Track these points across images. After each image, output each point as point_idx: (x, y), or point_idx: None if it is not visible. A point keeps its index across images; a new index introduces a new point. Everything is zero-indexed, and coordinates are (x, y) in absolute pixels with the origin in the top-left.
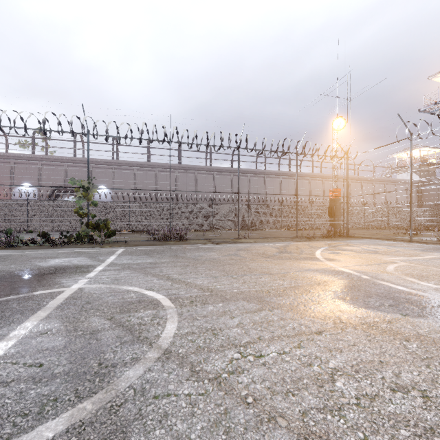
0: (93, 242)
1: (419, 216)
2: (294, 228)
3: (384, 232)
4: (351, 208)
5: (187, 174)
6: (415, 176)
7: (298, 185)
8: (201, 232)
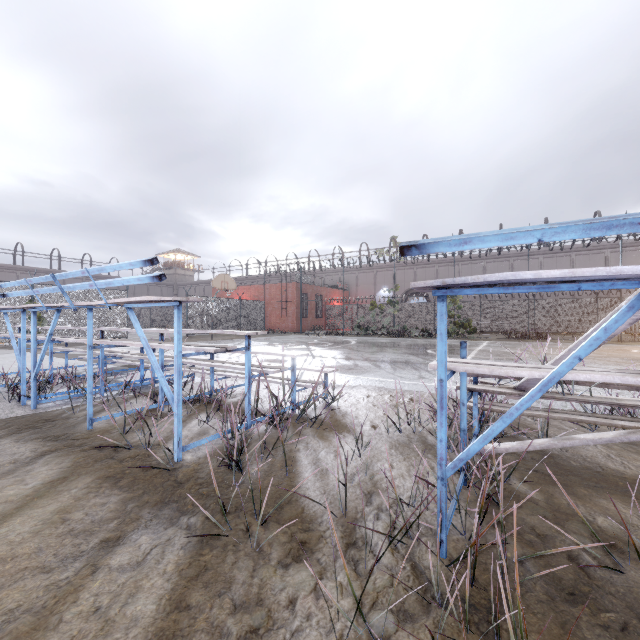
0: (458, 337)
1: None
2: None
3: None
4: None
5: (557, 259)
6: None
7: None
8: (576, 335)
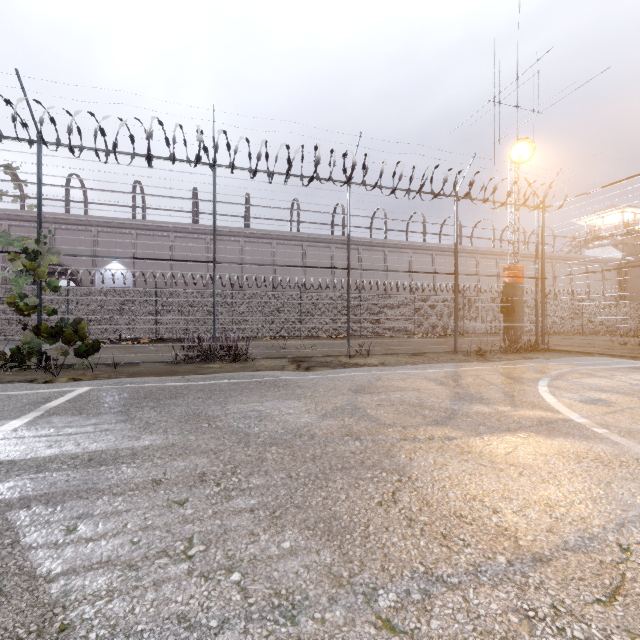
0: (48, 366)
1: (629, 315)
2: (436, 334)
3: (595, 341)
4: (526, 301)
5: (259, 246)
6: (615, 252)
7: (437, 264)
8: (281, 340)
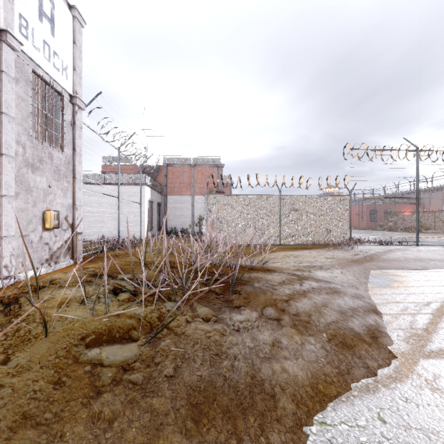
0: (420, 232)
1: None
2: None
3: None
4: None
5: None
6: None
7: None
8: None
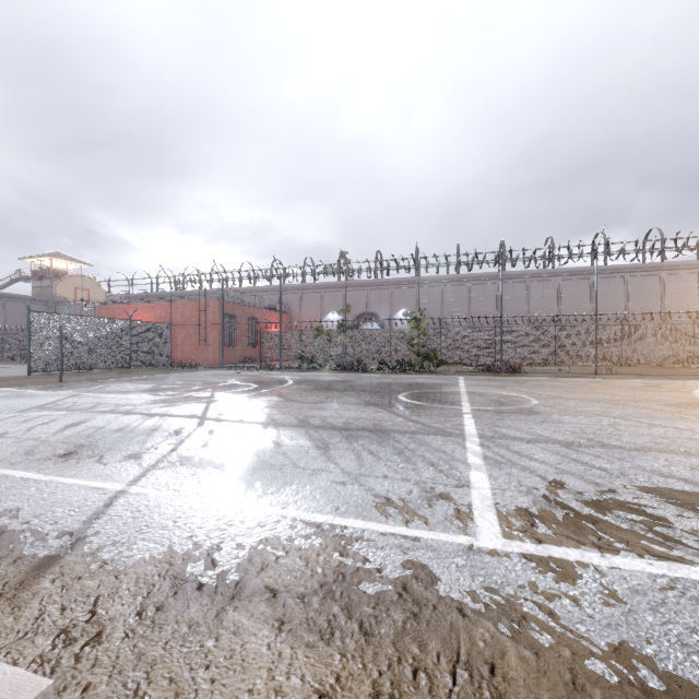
0: (423, 371)
1: None
2: None
3: None
4: None
5: (513, 285)
6: None
7: None
8: (538, 366)
